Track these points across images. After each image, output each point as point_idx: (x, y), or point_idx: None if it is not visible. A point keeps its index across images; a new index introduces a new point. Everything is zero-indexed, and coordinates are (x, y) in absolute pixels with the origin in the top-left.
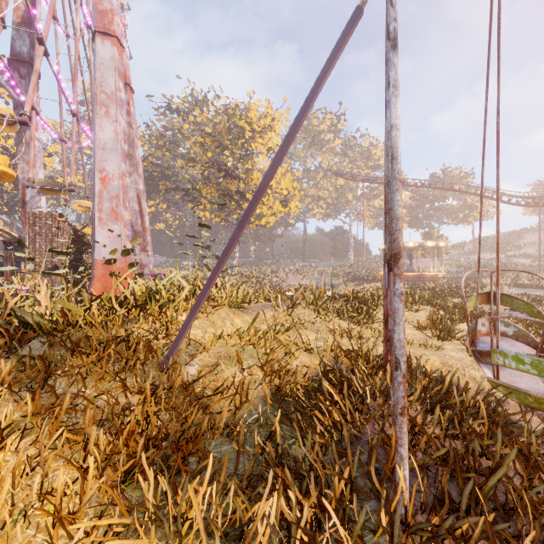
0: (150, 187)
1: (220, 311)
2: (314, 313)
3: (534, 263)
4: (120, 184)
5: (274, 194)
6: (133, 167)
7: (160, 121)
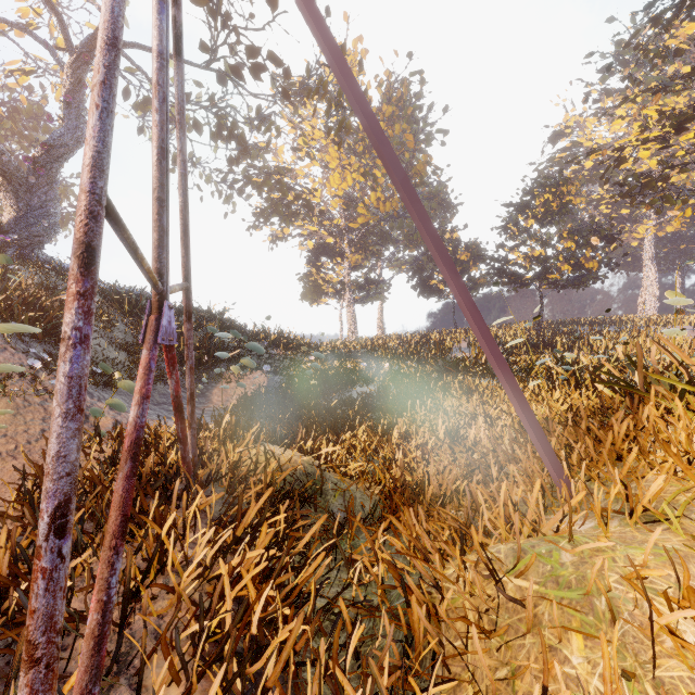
0: None
1: None
2: None
3: None
4: None
5: None
6: None
7: None
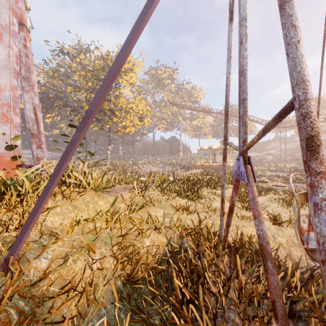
0: (48, 105)
1: (85, 196)
2: (161, 193)
3: (275, 158)
4: (11, 94)
5: (134, 113)
6: (30, 86)
7: (55, 59)
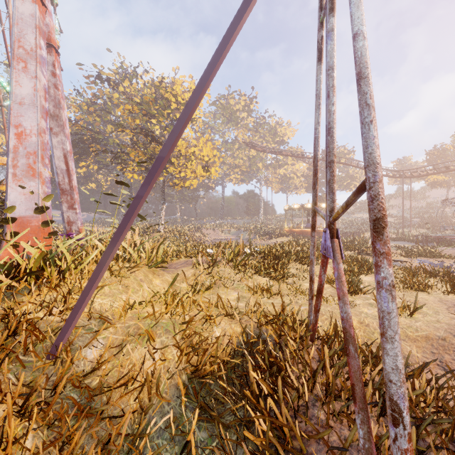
0: (82, 149)
1: (137, 273)
2: (234, 270)
3: (397, 221)
4: (38, 140)
5: (196, 160)
6: (60, 127)
7: (90, 88)
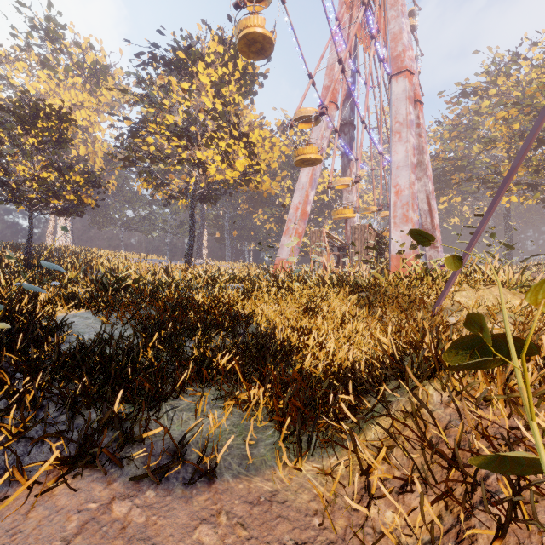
0: (442, 183)
1: (493, 290)
2: None
3: None
4: (409, 192)
5: None
6: (422, 171)
7: (452, 112)
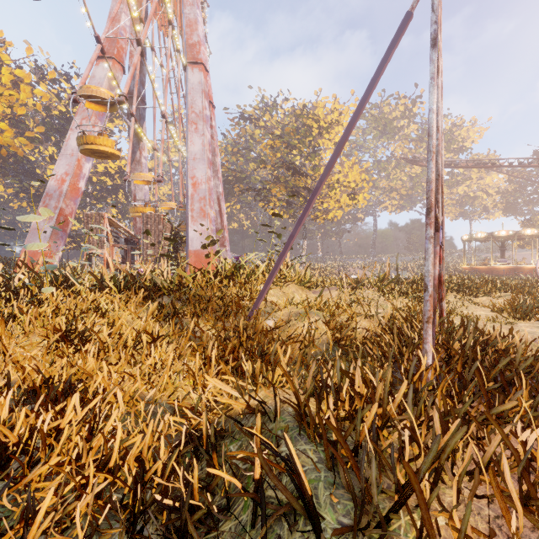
0: (226, 190)
1: (290, 286)
2: (378, 293)
3: None
4: (206, 187)
5: (341, 188)
6: (214, 173)
7: (234, 130)
